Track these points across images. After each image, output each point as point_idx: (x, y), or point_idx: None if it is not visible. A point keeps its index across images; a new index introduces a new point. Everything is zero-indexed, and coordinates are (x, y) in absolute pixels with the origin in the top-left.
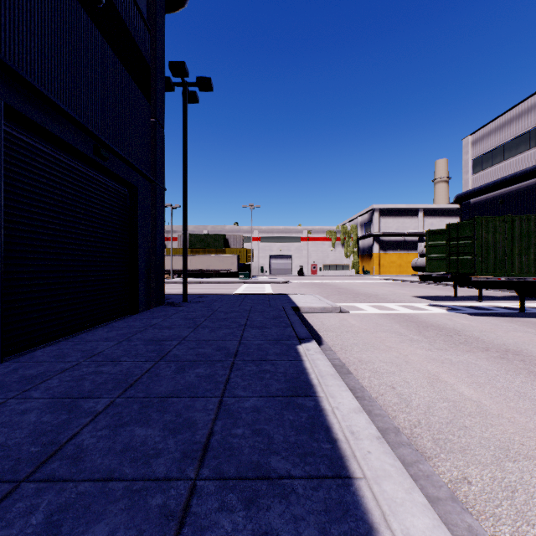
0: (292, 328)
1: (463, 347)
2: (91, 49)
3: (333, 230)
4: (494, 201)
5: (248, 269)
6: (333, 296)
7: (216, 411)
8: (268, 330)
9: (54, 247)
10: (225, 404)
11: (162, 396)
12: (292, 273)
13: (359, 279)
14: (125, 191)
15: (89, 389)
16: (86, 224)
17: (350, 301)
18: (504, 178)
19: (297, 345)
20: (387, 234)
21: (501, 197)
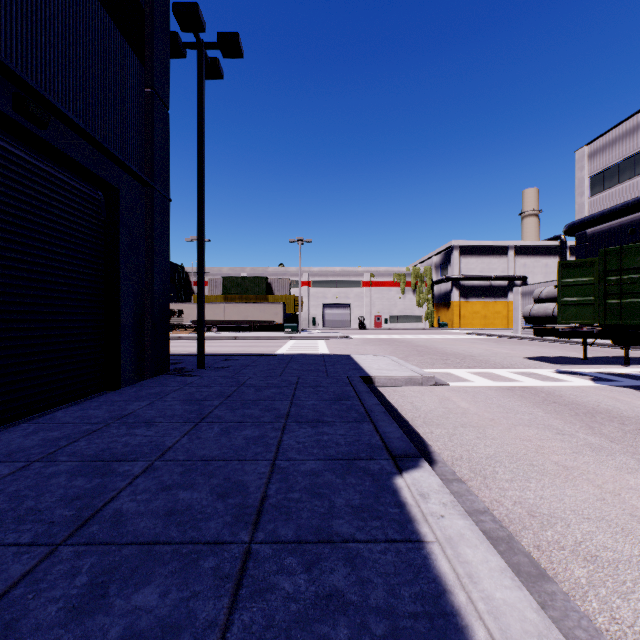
0: (372, 425)
1: None
2: None
3: (402, 273)
4: (621, 230)
5: (296, 321)
6: (413, 357)
7: None
8: (328, 429)
9: None
10: None
11: None
12: (351, 326)
13: (437, 333)
14: (97, 194)
15: None
16: (7, 237)
17: (440, 365)
18: (638, 199)
19: (394, 476)
20: (469, 277)
21: (631, 224)
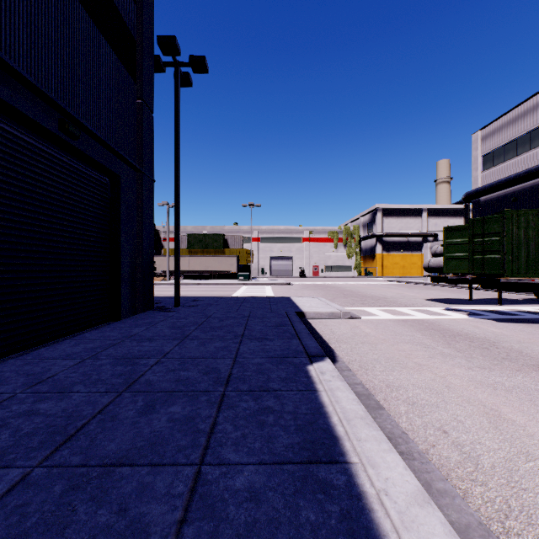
0: (299, 340)
1: (509, 364)
2: (56, 4)
3: (335, 231)
4: (506, 199)
5: (248, 270)
6: (339, 298)
7: (187, 500)
8: (270, 342)
9: (5, 241)
10: (204, 480)
11: (108, 463)
12: (293, 274)
13: (363, 280)
14: (105, 180)
15: (2, 446)
16: (52, 215)
17: (358, 304)
18: (518, 174)
19: (307, 365)
20: (390, 234)
21: (513, 194)
